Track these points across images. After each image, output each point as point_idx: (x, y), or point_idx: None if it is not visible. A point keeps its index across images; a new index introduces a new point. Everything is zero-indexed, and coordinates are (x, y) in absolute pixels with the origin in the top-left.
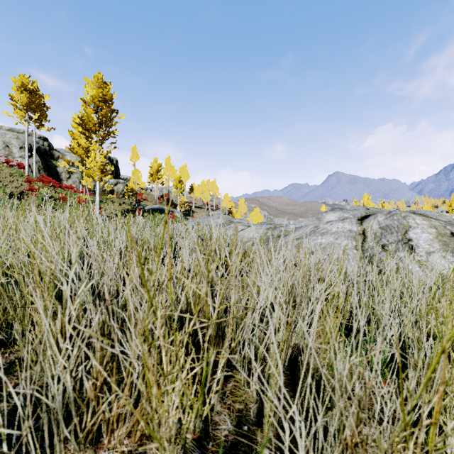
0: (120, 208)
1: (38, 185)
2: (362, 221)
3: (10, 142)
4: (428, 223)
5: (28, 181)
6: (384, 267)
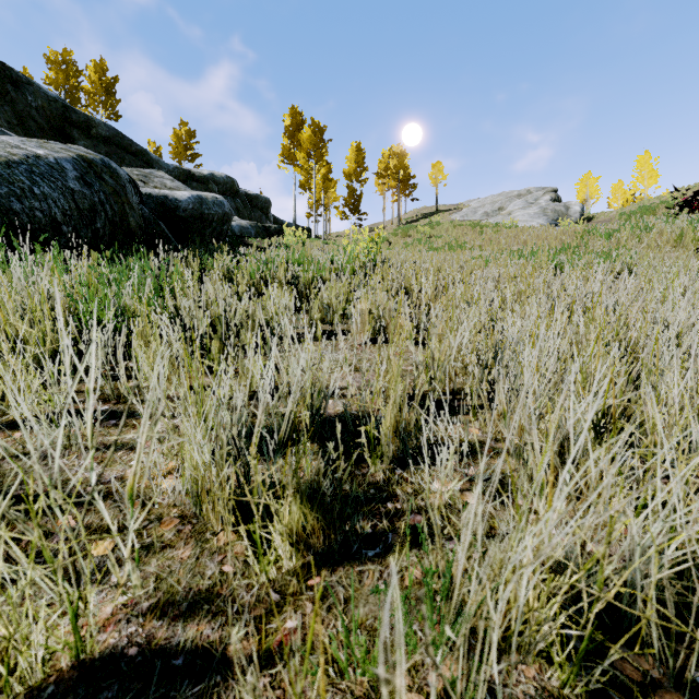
0: None
1: None
2: None
3: None
4: None
5: None
6: None
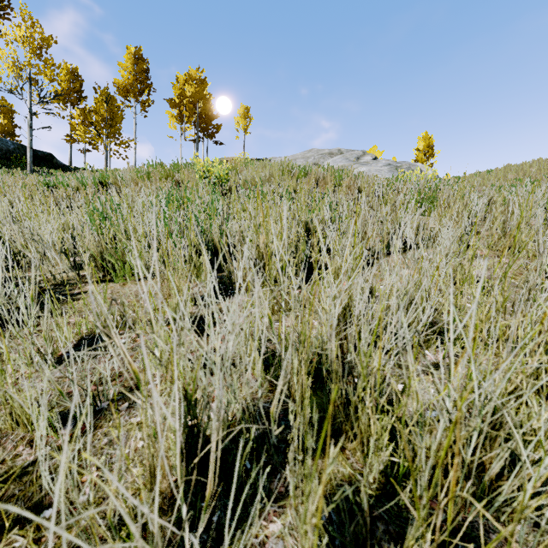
0: None
1: None
2: None
3: None
4: None
5: None
6: None
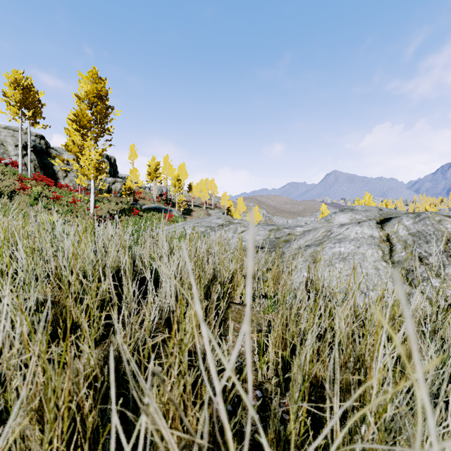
0: (116, 208)
1: (31, 184)
2: (382, 225)
3: (6, 140)
4: None
5: (19, 180)
6: None
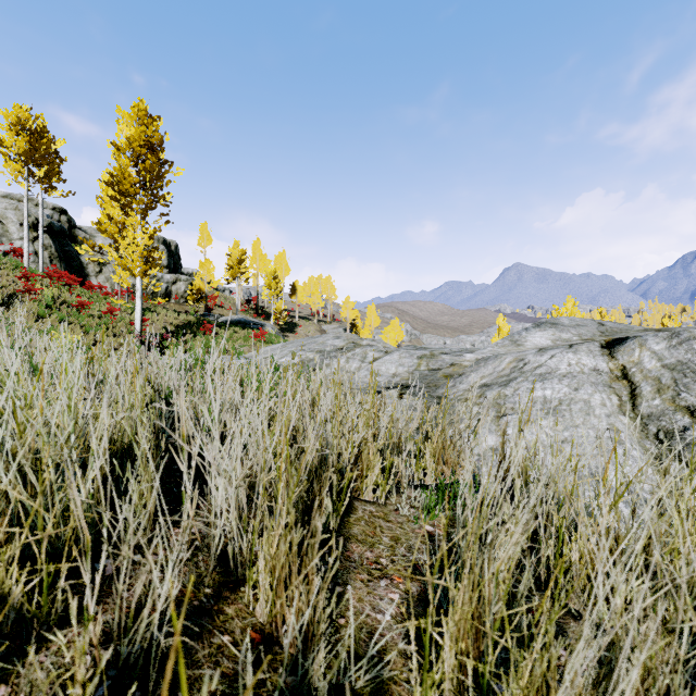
0: (177, 321)
1: (43, 283)
2: (611, 350)
3: (5, 215)
4: None
5: (24, 277)
6: None
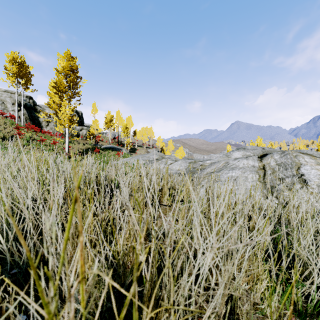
0: (83, 147)
1: (24, 131)
2: (261, 159)
3: (5, 100)
4: (315, 161)
5: (16, 128)
6: (289, 200)
